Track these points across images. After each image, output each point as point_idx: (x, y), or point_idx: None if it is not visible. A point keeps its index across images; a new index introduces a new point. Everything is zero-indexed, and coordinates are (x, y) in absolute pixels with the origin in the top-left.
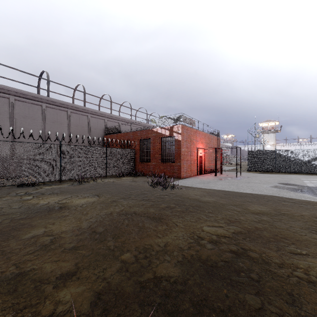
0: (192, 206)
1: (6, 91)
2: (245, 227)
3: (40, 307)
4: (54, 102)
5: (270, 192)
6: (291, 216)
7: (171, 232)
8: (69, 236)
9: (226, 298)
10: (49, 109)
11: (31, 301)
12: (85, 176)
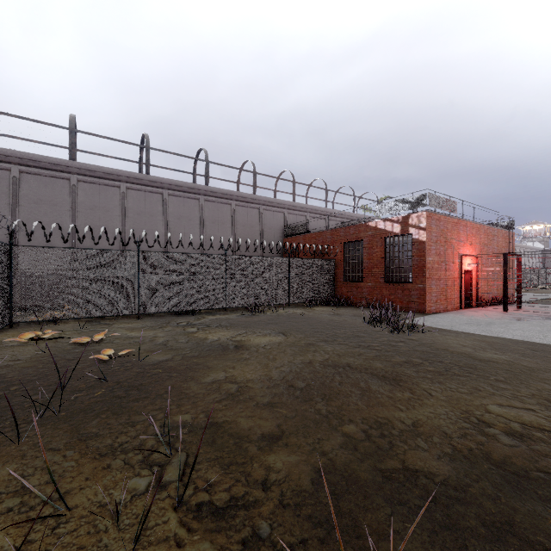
0: (458, 365)
1: (159, 185)
2: None
3: (248, 468)
4: (214, 192)
5: None
6: None
7: (422, 405)
8: (258, 386)
9: None
10: (208, 203)
11: (235, 458)
12: (259, 303)
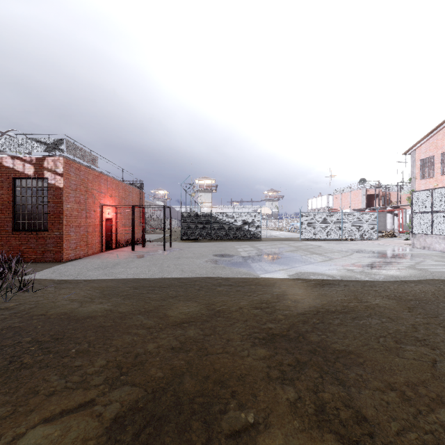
0: (40, 342)
1: None
2: (150, 378)
3: None
4: None
5: (203, 271)
6: (229, 313)
7: None
8: None
9: None
10: None
11: None
12: None
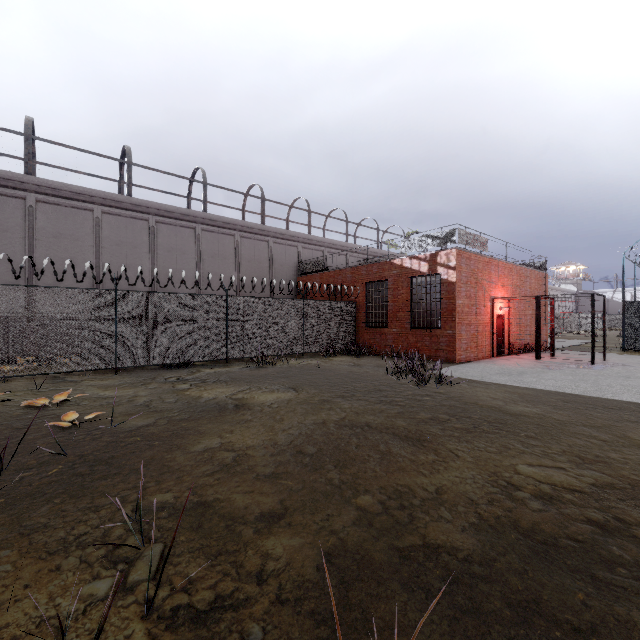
0: (487, 421)
1: (144, 210)
2: (623, 476)
3: (241, 557)
4: (213, 220)
5: None
6: None
7: (447, 468)
8: (260, 454)
9: (583, 609)
10: (206, 233)
11: (226, 546)
12: (267, 353)
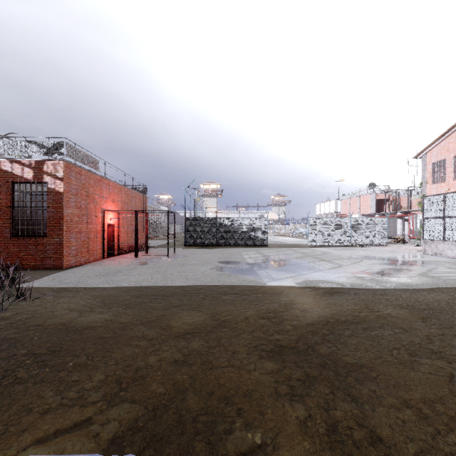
0: (36, 354)
1: None
2: (151, 394)
3: None
4: None
5: (208, 279)
6: (234, 324)
7: None
8: None
9: None
10: None
11: None
12: None
